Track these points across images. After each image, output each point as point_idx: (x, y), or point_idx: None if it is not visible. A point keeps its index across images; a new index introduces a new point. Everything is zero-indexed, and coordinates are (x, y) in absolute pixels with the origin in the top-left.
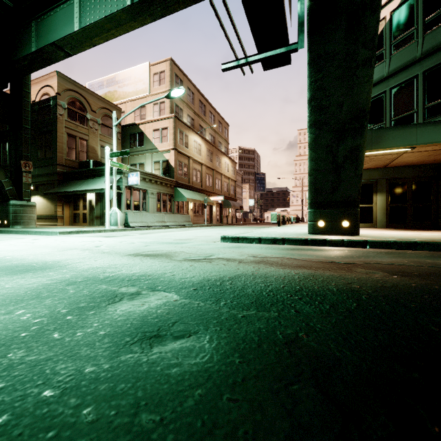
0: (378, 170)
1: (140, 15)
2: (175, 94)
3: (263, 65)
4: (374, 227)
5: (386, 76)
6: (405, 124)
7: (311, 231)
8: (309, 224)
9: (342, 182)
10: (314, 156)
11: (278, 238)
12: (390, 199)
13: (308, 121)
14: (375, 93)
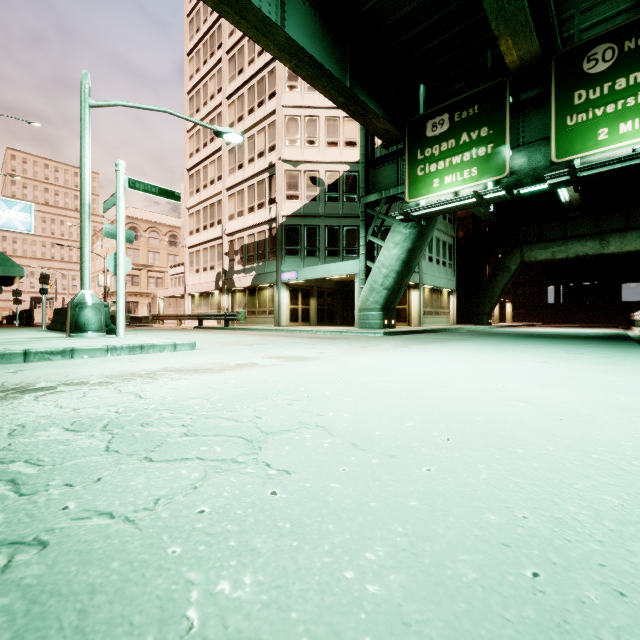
0: (314, 279)
1: (292, 56)
2: (233, 138)
3: (402, 218)
4: (310, 325)
5: (341, 215)
6: (352, 255)
7: (382, 327)
8: (381, 323)
9: (397, 297)
10: (397, 279)
11: (404, 331)
12: (318, 303)
13: (403, 259)
14: (333, 223)
